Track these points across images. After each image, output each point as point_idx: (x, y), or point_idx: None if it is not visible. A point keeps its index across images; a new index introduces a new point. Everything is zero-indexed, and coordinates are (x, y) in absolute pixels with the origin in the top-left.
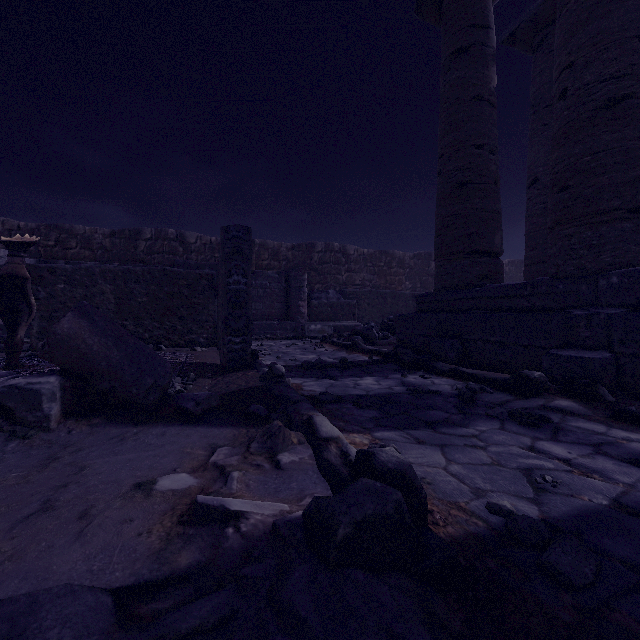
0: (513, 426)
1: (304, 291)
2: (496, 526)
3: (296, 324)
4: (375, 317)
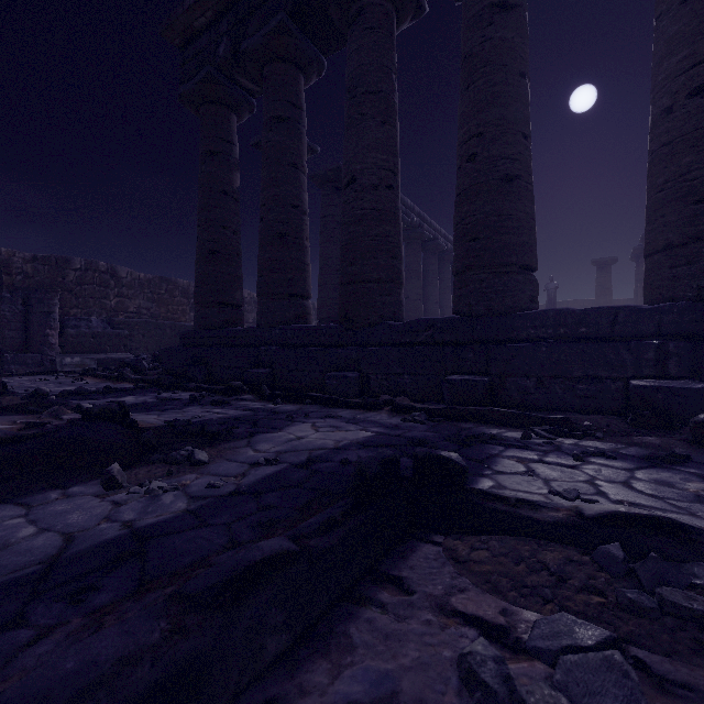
0: (208, 406)
1: (55, 318)
2: (164, 425)
3: (42, 357)
4: (152, 349)
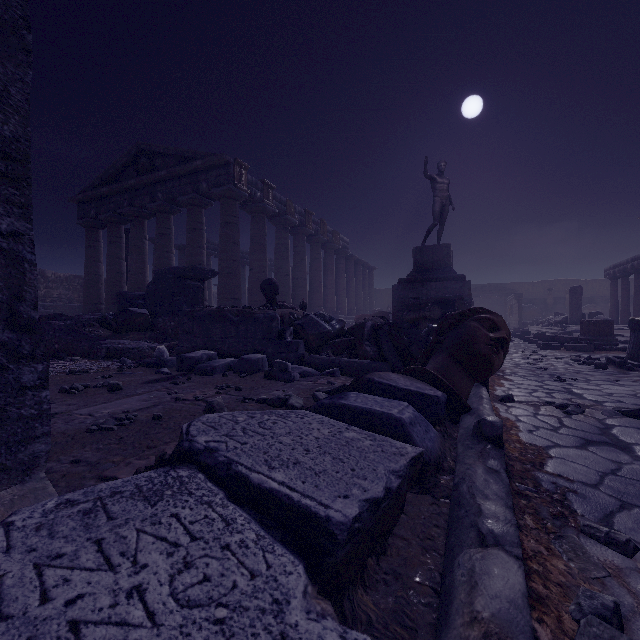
0: None
1: None
2: None
3: None
4: None
